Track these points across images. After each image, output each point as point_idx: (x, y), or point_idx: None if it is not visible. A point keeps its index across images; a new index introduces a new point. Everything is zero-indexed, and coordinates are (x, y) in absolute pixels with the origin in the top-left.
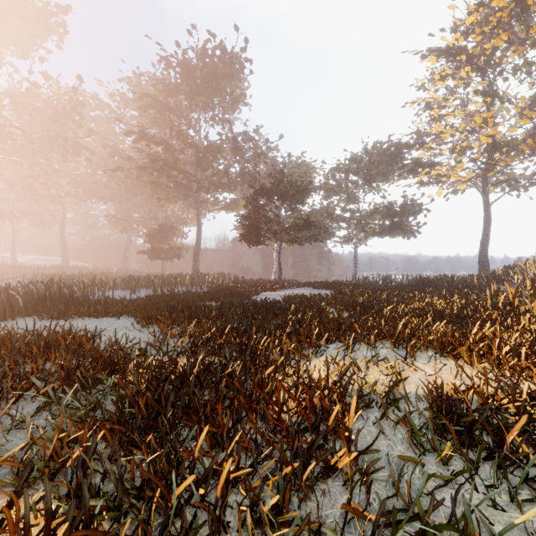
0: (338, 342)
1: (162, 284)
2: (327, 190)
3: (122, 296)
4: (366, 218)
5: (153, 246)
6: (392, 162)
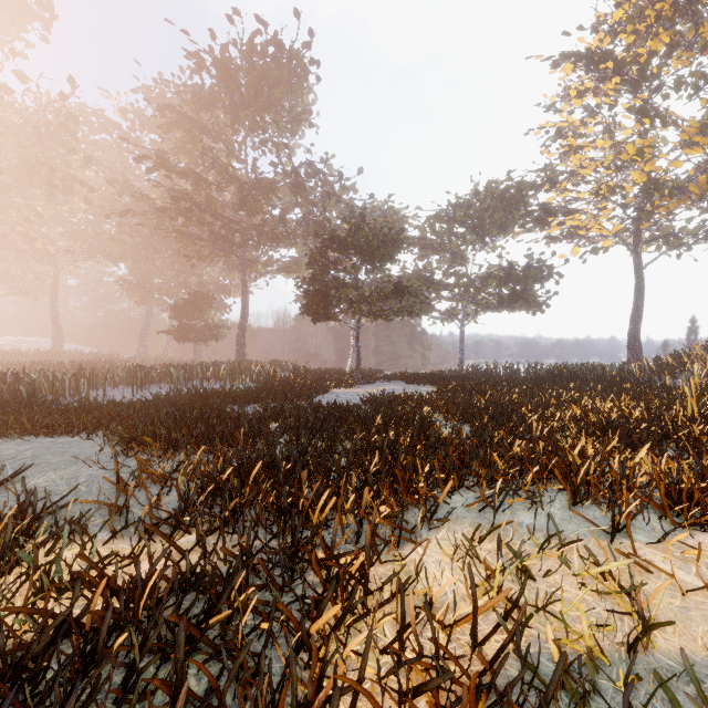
0: (465, 488)
1: (184, 377)
2: (423, 247)
3: (120, 395)
4: (477, 285)
5: (181, 323)
6: (512, 208)
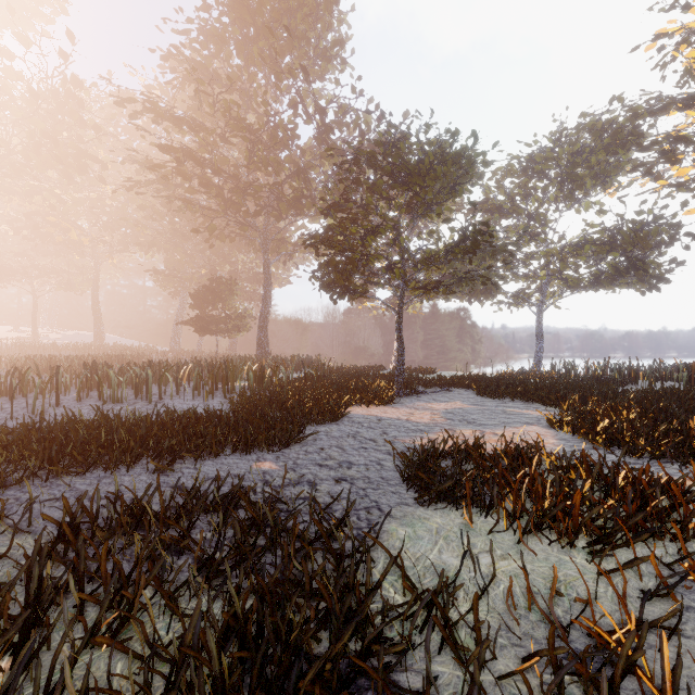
0: None
1: (134, 382)
2: (487, 210)
3: None
4: (565, 254)
5: (201, 313)
6: (617, 147)
